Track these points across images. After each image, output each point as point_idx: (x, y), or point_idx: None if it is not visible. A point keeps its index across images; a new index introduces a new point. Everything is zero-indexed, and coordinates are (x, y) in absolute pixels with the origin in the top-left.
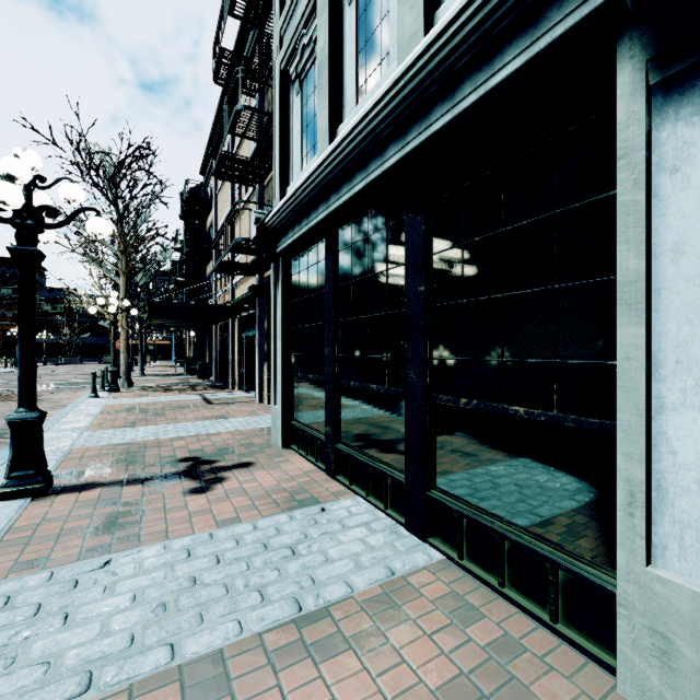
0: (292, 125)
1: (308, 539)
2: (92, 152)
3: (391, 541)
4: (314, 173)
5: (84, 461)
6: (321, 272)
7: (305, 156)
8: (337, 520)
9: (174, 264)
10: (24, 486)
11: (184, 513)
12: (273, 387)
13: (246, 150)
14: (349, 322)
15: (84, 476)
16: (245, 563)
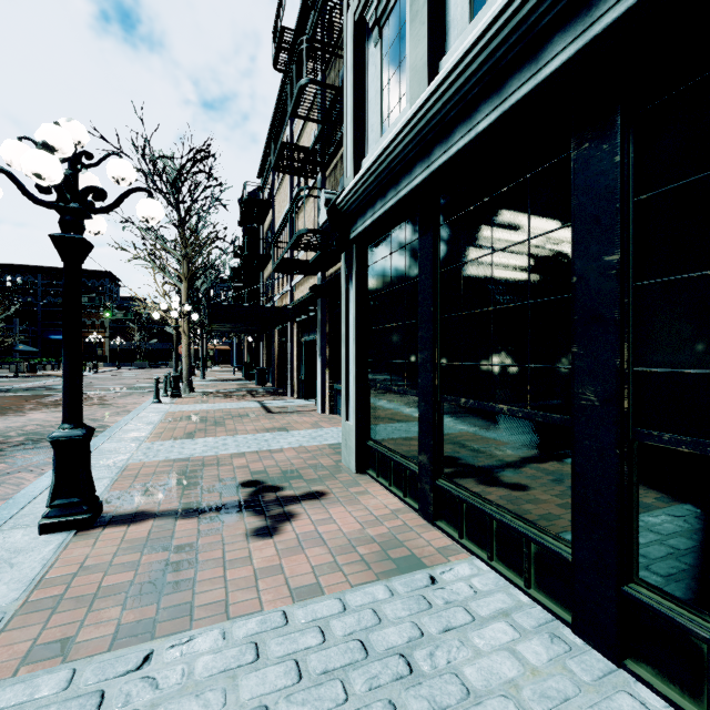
0: (368, 85)
1: (426, 640)
2: (156, 157)
3: (559, 659)
4: (411, 120)
5: (139, 480)
6: (410, 257)
7: (386, 118)
8: (458, 602)
9: (233, 270)
10: (68, 516)
11: (247, 569)
12: (345, 399)
13: (306, 142)
14: (457, 318)
15: (136, 501)
16: (340, 684)
